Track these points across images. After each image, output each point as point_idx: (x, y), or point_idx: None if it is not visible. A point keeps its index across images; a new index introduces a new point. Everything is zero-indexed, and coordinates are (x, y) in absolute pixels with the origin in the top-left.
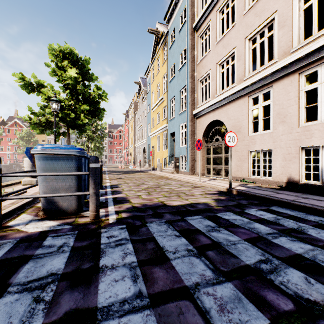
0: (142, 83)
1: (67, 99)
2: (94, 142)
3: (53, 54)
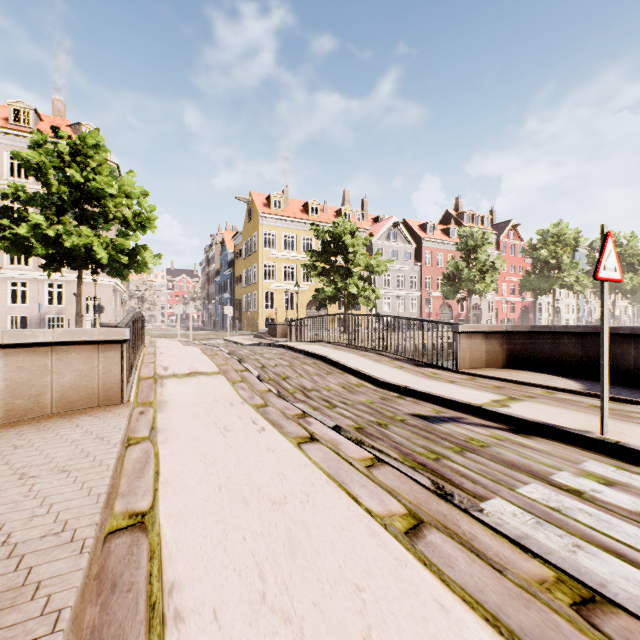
0: None
1: None
2: None
3: None
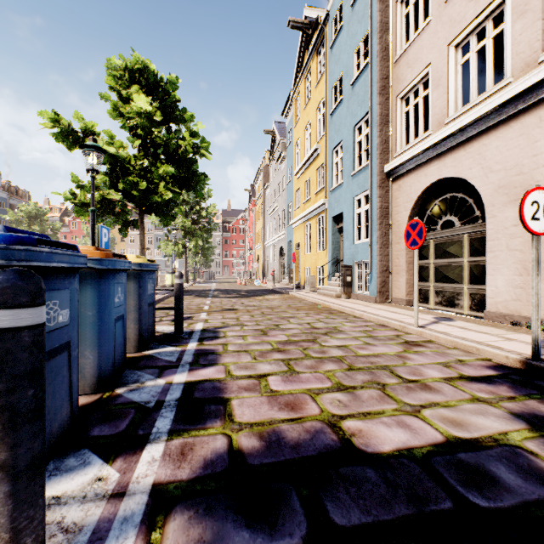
0: (277, 132)
1: (136, 156)
2: (196, 238)
3: (114, 77)
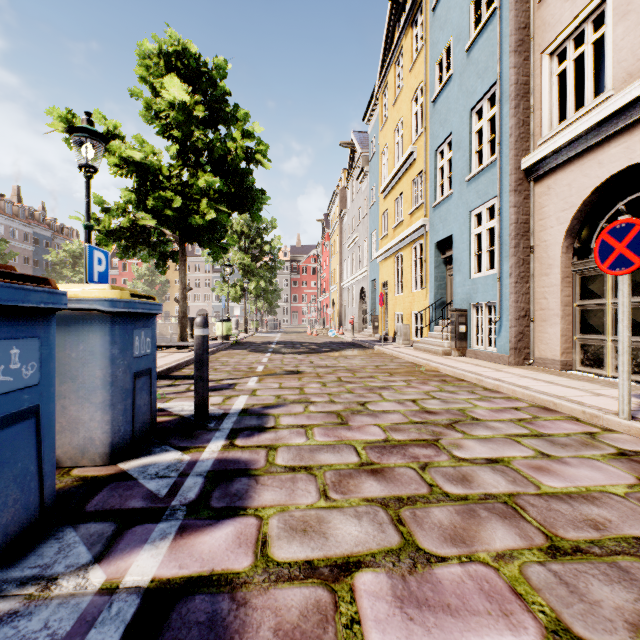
0: (356, 143)
1: (172, 167)
2: (257, 278)
3: (147, 67)
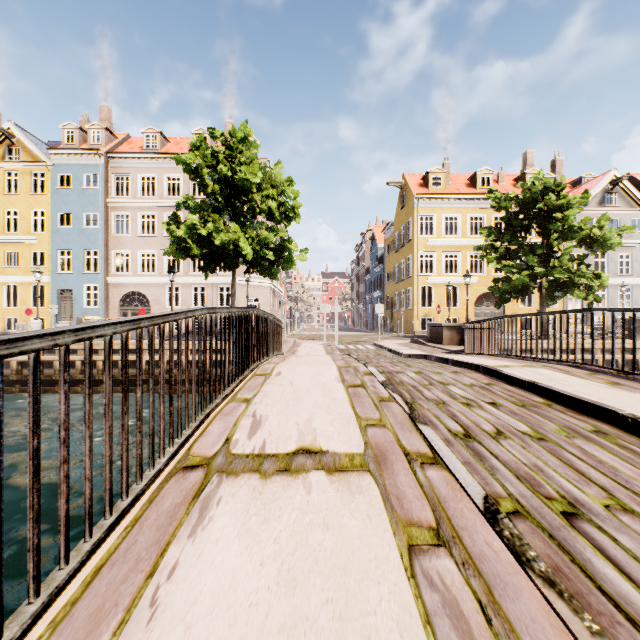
0: None
1: None
2: None
3: None
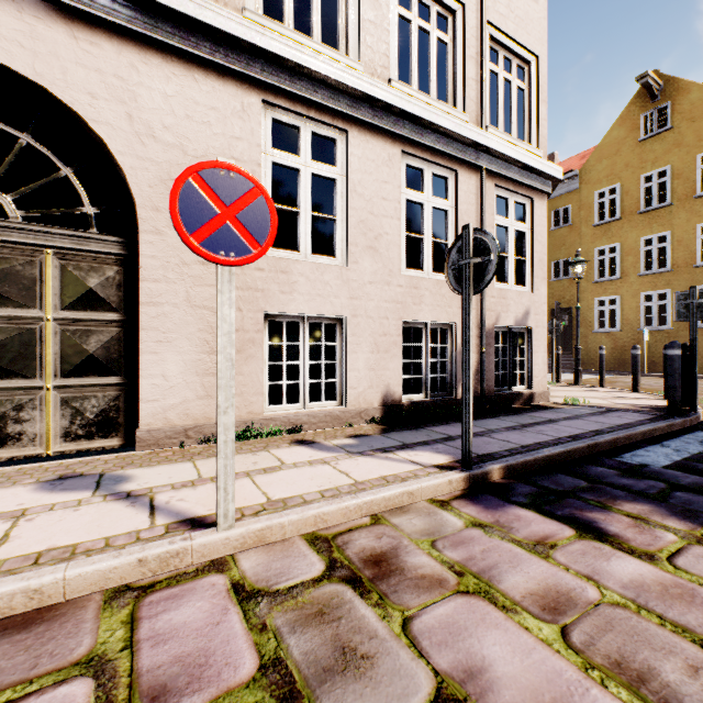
0: None
1: None
2: None
3: None
